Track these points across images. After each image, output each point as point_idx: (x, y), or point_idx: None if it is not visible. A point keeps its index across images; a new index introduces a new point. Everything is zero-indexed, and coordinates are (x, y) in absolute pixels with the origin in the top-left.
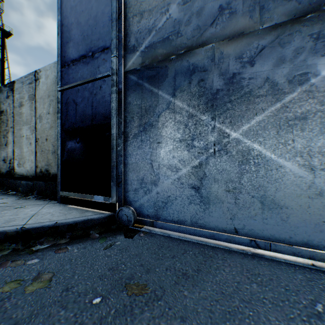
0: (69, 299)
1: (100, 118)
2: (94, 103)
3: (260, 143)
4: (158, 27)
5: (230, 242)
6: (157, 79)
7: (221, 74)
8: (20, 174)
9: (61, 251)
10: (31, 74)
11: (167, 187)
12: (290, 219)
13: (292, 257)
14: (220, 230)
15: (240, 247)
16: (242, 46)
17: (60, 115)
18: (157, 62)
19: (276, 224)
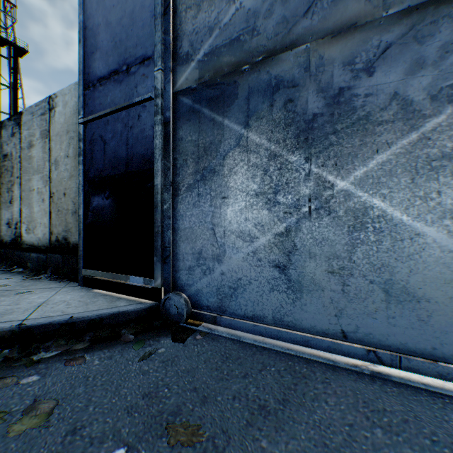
0: (75, 450)
1: (138, 161)
2: (129, 140)
3: (383, 197)
4: (223, 22)
5: (334, 352)
6: (222, 102)
7: (320, 91)
8: (29, 244)
9: (74, 362)
10: (44, 102)
11: (237, 264)
12: (434, 319)
13: (436, 380)
14: (318, 333)
15: (351, 360)
16: (355, 45)
17: (82, 158)
18: (221, 76)
19: (410, 327)
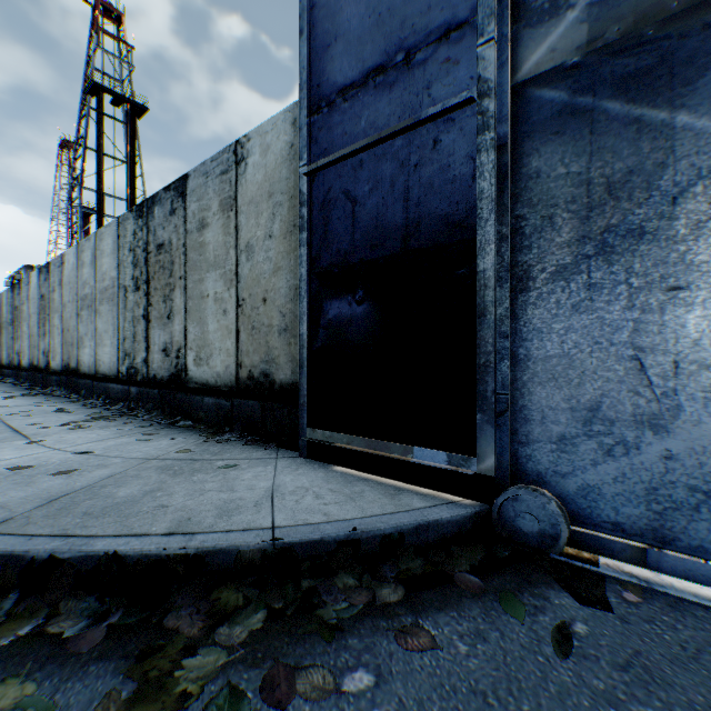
0: None
1: (433, 229)
2: (412, 190)
3: None
4: None
5: None
6: (664, 77)
7: None
8: (199, 383)
9: (414, 640)
10: (226, 152)
11: None
12: None
13: None
14: None
15: None
16: None
17: (305, 235)
18: (658, 22)
19: None
